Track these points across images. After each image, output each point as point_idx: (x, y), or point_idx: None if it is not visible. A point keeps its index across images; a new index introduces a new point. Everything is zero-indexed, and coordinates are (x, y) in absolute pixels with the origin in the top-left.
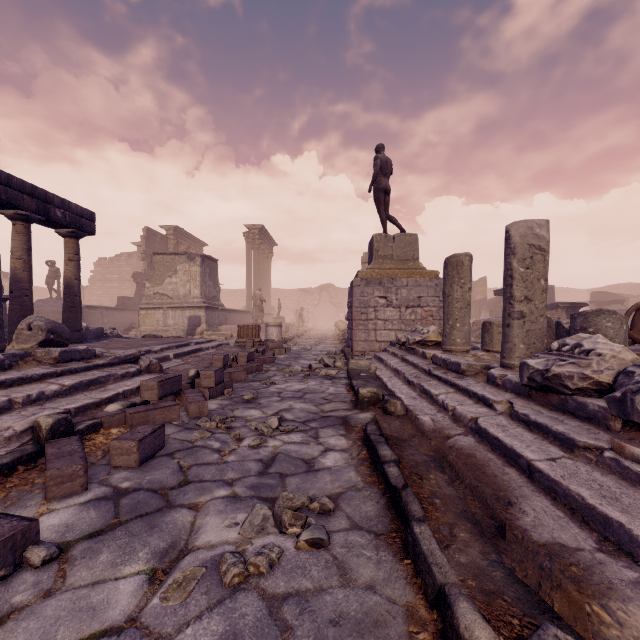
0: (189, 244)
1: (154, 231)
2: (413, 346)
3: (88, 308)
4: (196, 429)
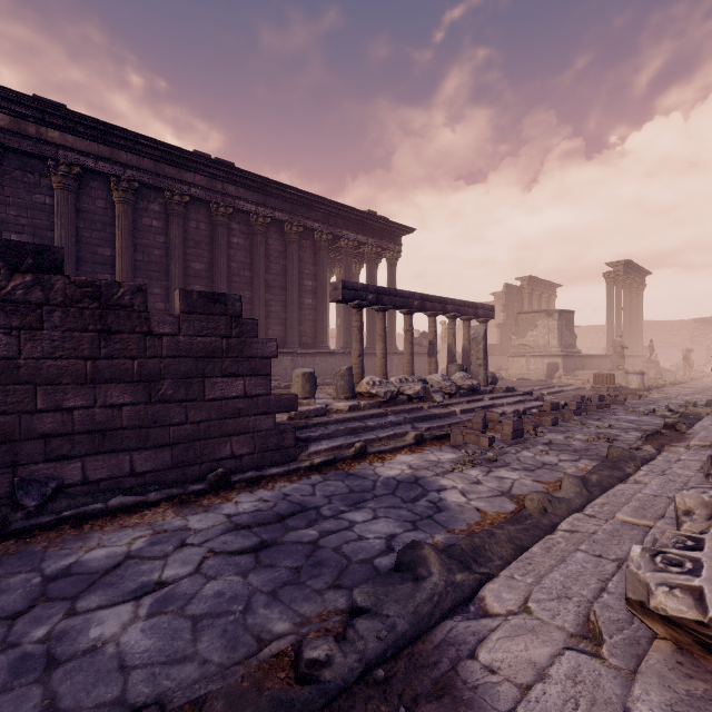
0: (542, 289)
1: (511, 285)
2: None
3: None
4: (569, 423)
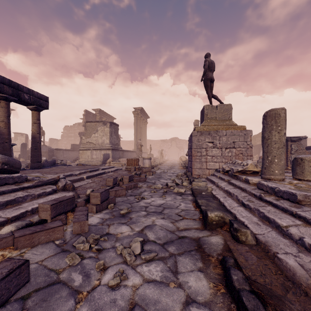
0: (106, 118)
1: (89, 112)
2: (236, 174)
3: (56, 150)
4: (70, 252)
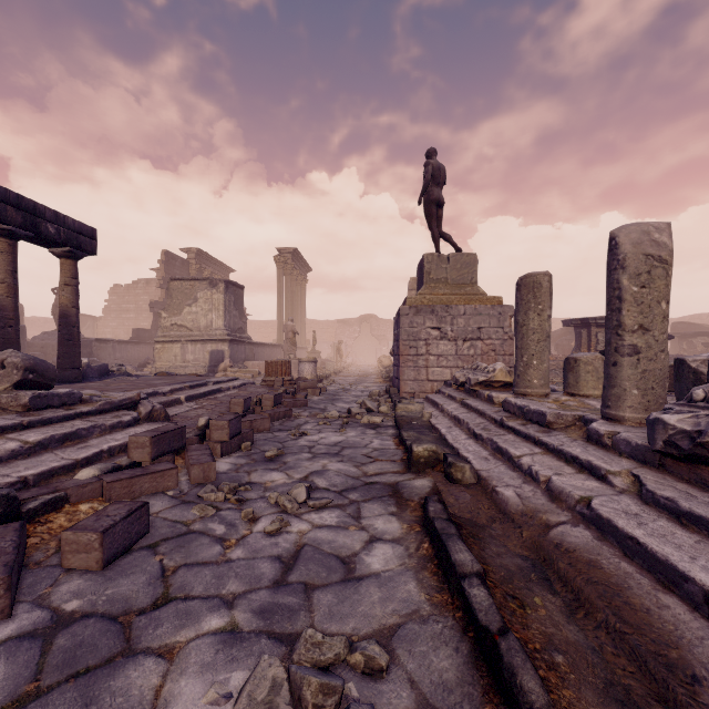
0: (213, 269)
1: (174, 255)
2: (475, 388)
3: (98, 341)
4: (196, 503)
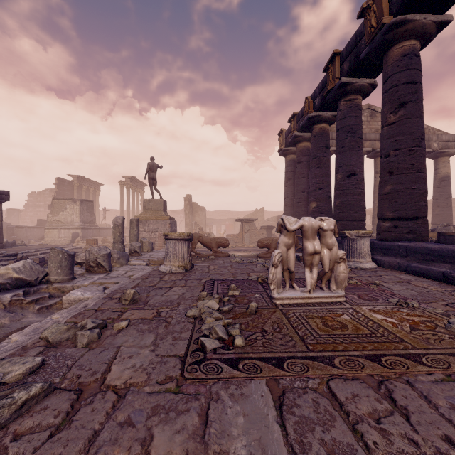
0: (89, 185)
1: (63, 179)
2: None
3: (17, 227)
4: None
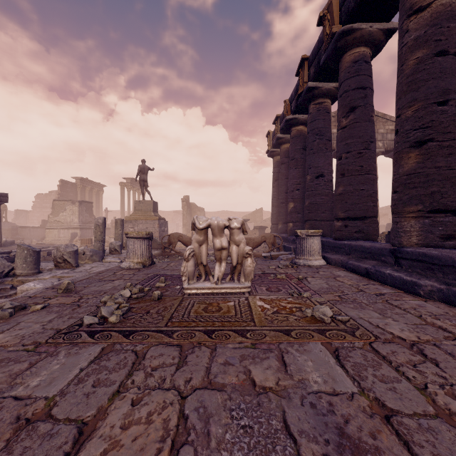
0: (92, 186)
1: (67, 181)
2: None
3: (21, 227)
4: None
